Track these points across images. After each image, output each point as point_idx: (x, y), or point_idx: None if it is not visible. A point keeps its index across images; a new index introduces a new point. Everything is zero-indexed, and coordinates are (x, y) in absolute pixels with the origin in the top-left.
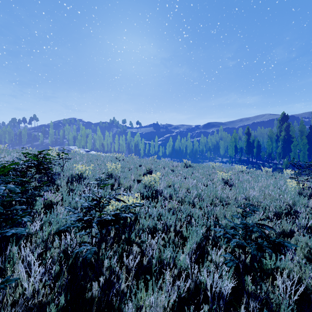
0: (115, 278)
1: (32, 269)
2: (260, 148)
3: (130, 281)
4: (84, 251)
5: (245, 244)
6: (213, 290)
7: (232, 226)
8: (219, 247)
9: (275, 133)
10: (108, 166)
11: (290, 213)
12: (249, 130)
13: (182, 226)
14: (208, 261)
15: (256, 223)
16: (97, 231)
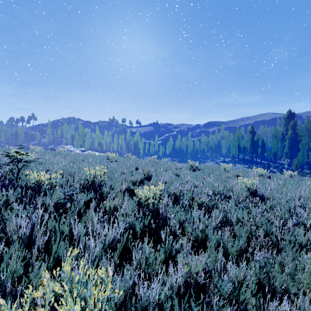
0: None
1: None
2: (264, 148)
3: None
4: None
5: None
6: None
7: None
8: None
9: (280, 132)
10: (88, 172)
11: None
12: (253, 129)
13: None
14: None
15: None
16: None
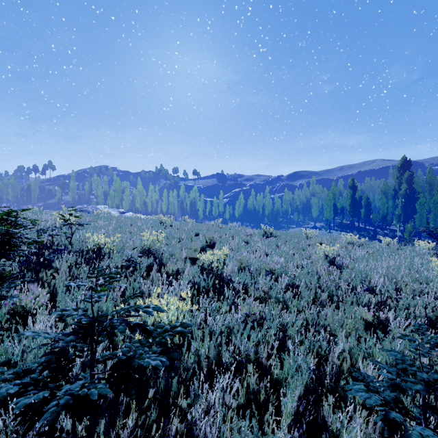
0: None
1: None
2: (369, 208)
3: None
4: None
5: None
6: None
7: (393, 384)
8: (345, 401)
9: (392, 186)
10: (145, 236)
11: None
12: (354, 183)
13: (270, 353)
14: None
15: None
16: (100, 376)
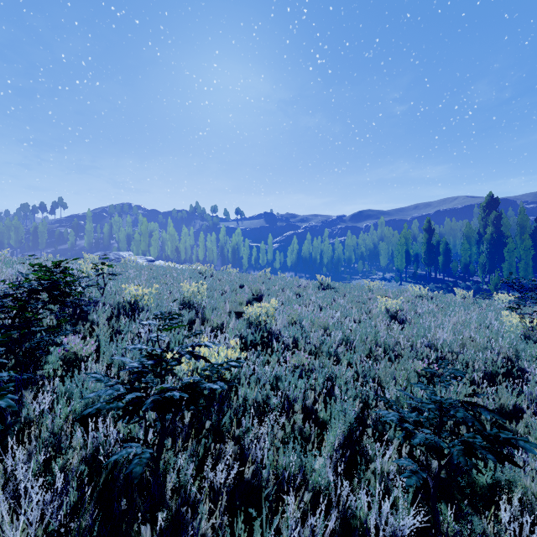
0: (189, 511)
1: (23, 499)
2: (449, 256)
3: (219, 514)
4: (130, 455)
5: (443, 446)
6: (380, 536)
7: (414, 407)
8: (387, 440)
9: (476, 229)
10: (185, 288)
11: (511, 373)
12: (430, 225)
13: (317, 401)
14: (368, 470)
15: (460, 401)
16: None
